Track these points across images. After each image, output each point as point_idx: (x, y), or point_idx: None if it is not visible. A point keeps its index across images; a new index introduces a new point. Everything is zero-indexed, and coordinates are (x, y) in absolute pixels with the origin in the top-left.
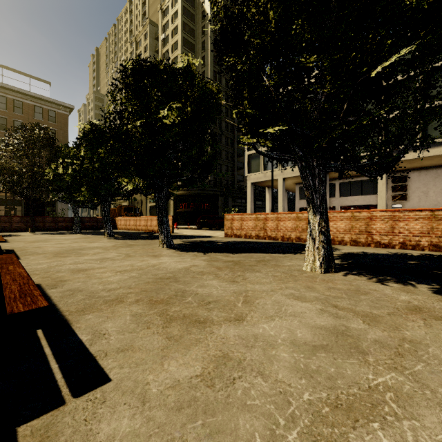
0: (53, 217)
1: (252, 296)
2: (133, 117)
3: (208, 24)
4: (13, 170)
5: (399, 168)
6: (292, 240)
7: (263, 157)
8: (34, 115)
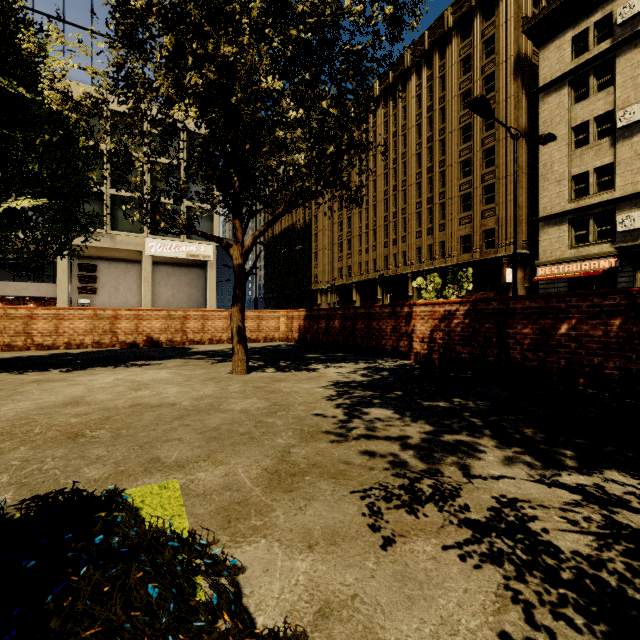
0: None
1: None
2: None
3: None
4: None
5: (87, 254)
6: None
7: None
8: None
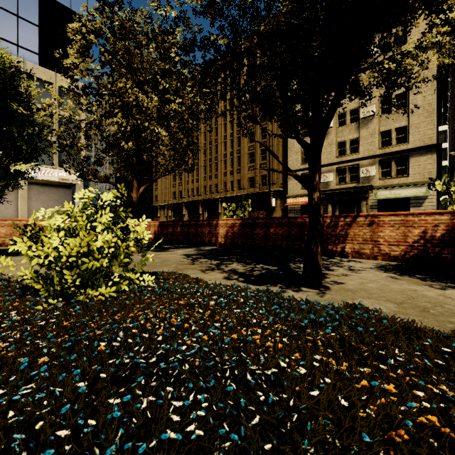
0: None
1: None
2: None
3: None
4: None
5: None
6: None
7: None
8: None
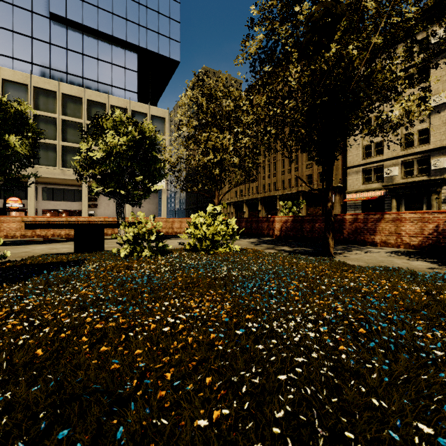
0: None
1: None
2: None
3: None
4: None
5: None
6: (62, 236)
7: None
8: None
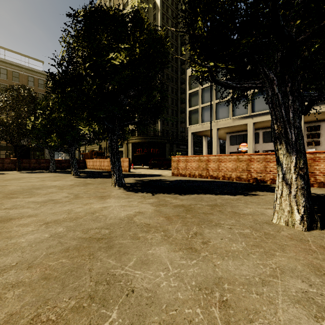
0: (37, 159)
1: (236, 305)
2: (84, 61)
3: (158, 12)
4: (2, 122)
5: (313, 119)
6: (232, 179)
7: (201, 112)
8: (28, 83)
